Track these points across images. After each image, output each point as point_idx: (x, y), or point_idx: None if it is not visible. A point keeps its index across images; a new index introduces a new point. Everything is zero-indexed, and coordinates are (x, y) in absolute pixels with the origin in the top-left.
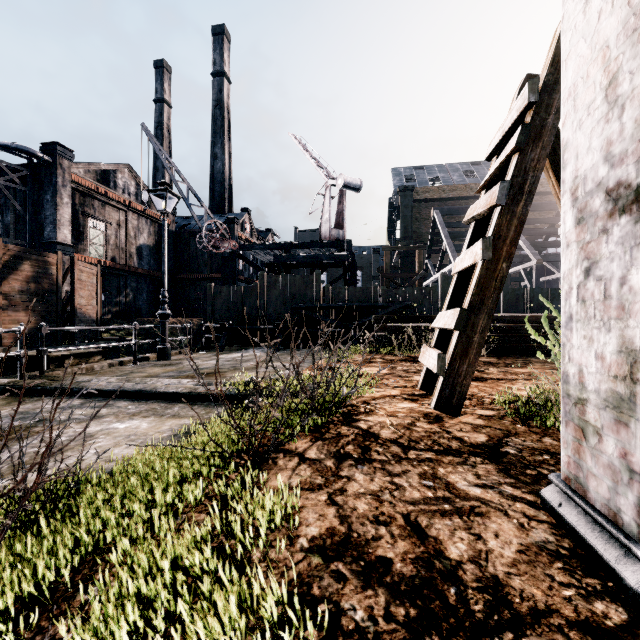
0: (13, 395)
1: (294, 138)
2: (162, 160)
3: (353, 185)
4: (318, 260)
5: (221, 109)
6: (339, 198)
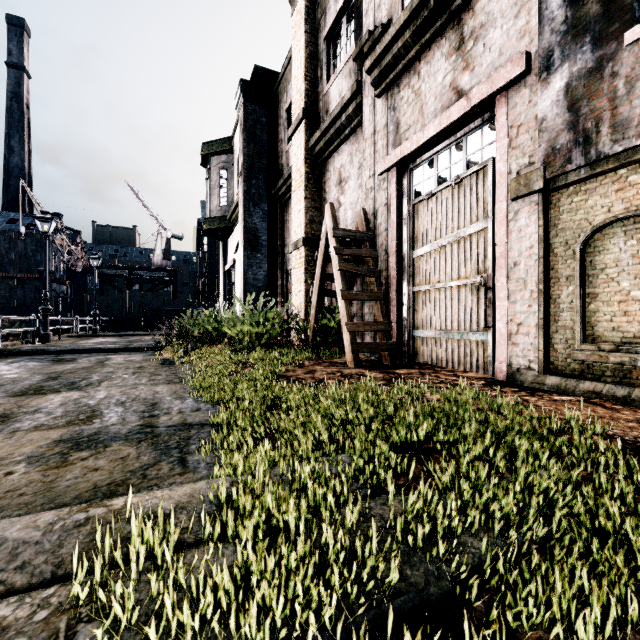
0: (86, 337)
1: (128, 186)
2: (34, 204)
3: (178, 236)
4: (157, 281)
5: (19, 103)
6: (167, 240)
